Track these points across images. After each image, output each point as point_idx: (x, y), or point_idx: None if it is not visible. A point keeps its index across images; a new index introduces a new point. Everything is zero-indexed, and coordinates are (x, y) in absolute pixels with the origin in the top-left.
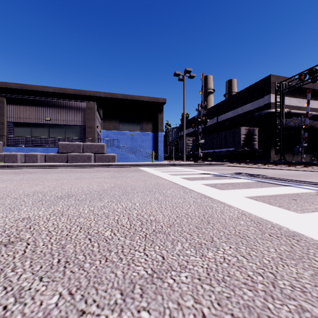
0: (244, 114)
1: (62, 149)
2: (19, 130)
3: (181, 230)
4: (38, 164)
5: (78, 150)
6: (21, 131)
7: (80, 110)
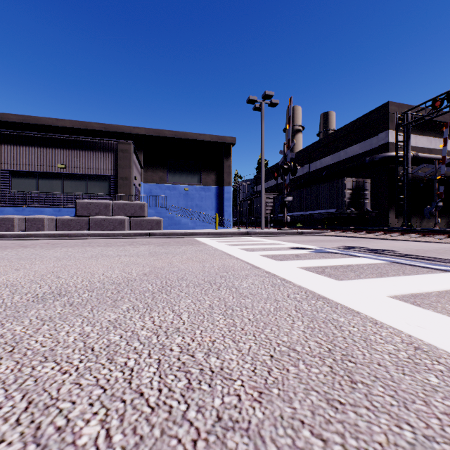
0: (349, 160)
1: (81, 210)
2: (18, 182)
3: (292, 417)
4: (43, 233)
5: (105, 212)
6: (22, 184)
7: (109, 152)
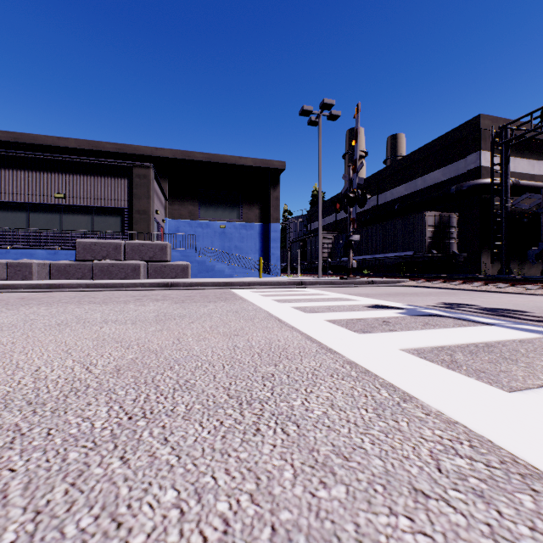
0: (429, 190)
1: (83, 253)
2: (3, 217)
3: None
4: (25, 283)
5: (115, 256)
6: (8, 218)
7: (122, 178)
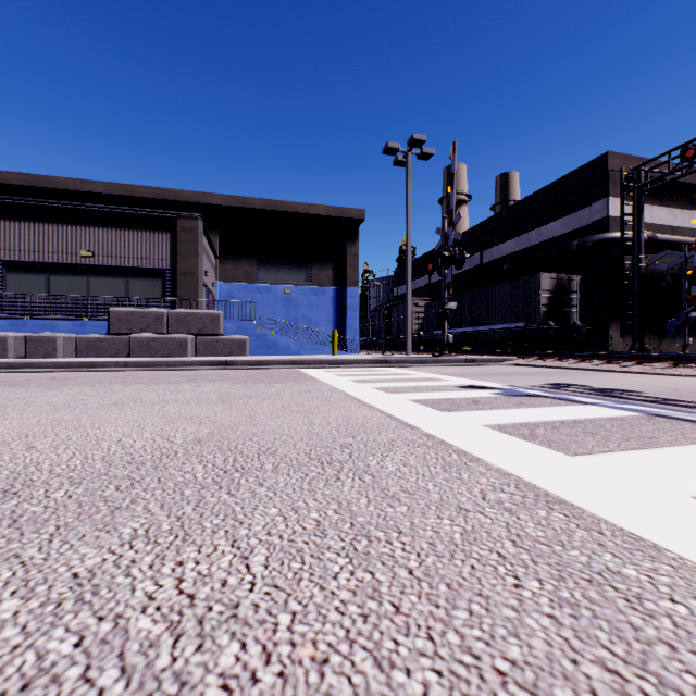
0: (545, 245)
1: (118, 324)
2: (17, 280)
3: None
4: (51, 361)
5: (156, 328)
6: (23, 282)
7: (163, 232)
